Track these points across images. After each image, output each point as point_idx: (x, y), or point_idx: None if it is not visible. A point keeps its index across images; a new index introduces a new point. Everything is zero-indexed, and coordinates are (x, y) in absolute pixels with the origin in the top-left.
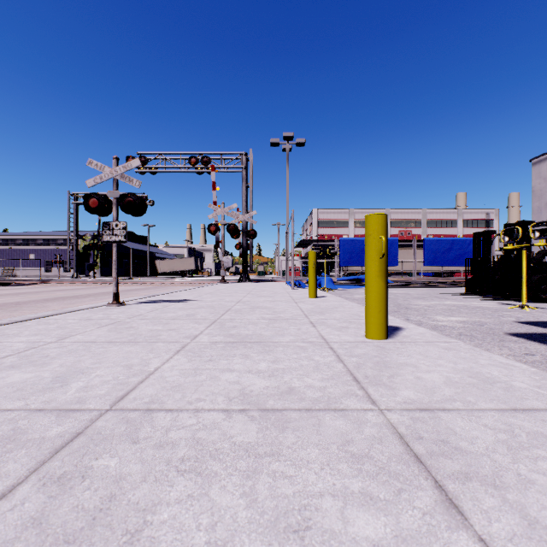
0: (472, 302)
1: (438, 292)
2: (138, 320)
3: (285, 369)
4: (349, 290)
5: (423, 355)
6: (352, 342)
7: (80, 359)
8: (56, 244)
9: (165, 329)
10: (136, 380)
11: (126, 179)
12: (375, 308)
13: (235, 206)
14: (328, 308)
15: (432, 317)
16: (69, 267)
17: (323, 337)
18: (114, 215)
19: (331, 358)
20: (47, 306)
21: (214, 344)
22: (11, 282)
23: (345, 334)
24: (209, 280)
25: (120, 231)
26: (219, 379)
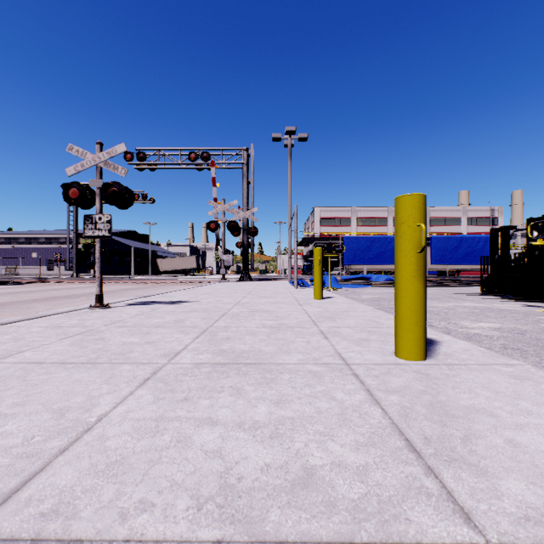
0: (493, 303)
1: (450, 292)
2: (115, 329)
3: (296, 420)
4: (355, 289)
5: (491, 391)
6: (381, 364)
7: (1, 396)
8: (58, 243)
9: (141, 342)
10: (56, 446)
11: (111, 166)
12: (411, 319)
13: (236, 202)
14: (338, 311)
15: (458, 323)
16: (69, 266)
17: (341, 355)
18: (98, 207)
19: (360, 396)
20: (32, 307)
21: (198, 366)
22: (9, 281)
23: (368, 351)
24: (210, 279)
25: (103, 225)
26: (189, 445)
